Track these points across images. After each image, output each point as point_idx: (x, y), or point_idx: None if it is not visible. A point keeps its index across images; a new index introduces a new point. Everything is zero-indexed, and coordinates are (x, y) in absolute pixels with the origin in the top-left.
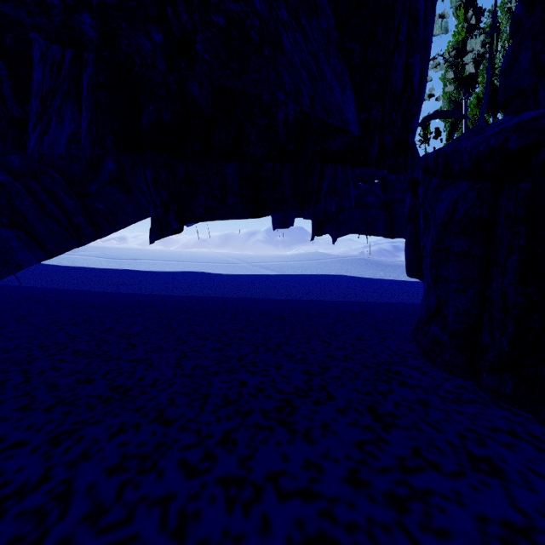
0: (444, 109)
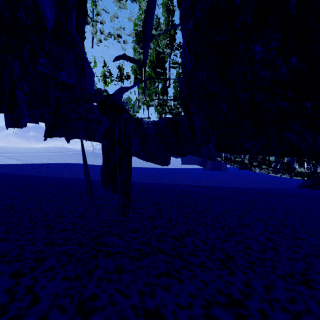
0: (134, 67)
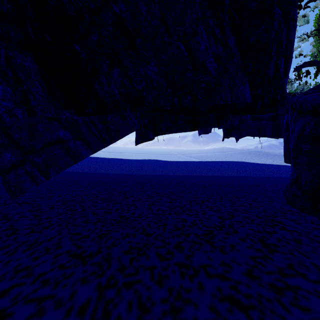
0: (314, 54)
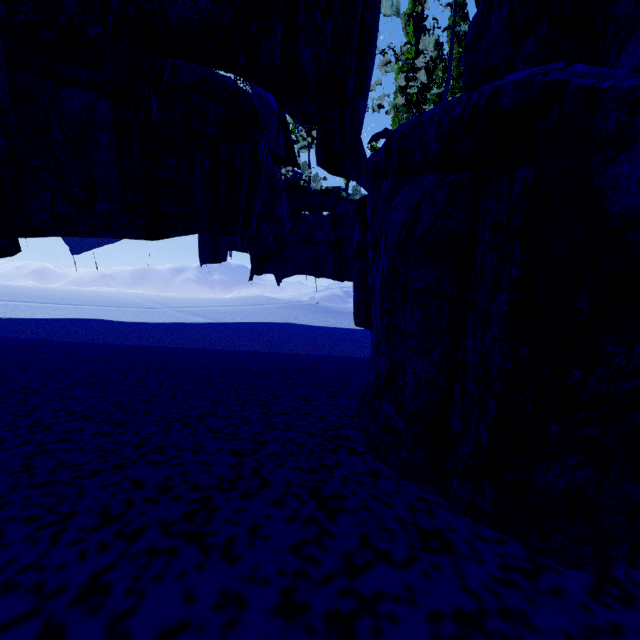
0: None
